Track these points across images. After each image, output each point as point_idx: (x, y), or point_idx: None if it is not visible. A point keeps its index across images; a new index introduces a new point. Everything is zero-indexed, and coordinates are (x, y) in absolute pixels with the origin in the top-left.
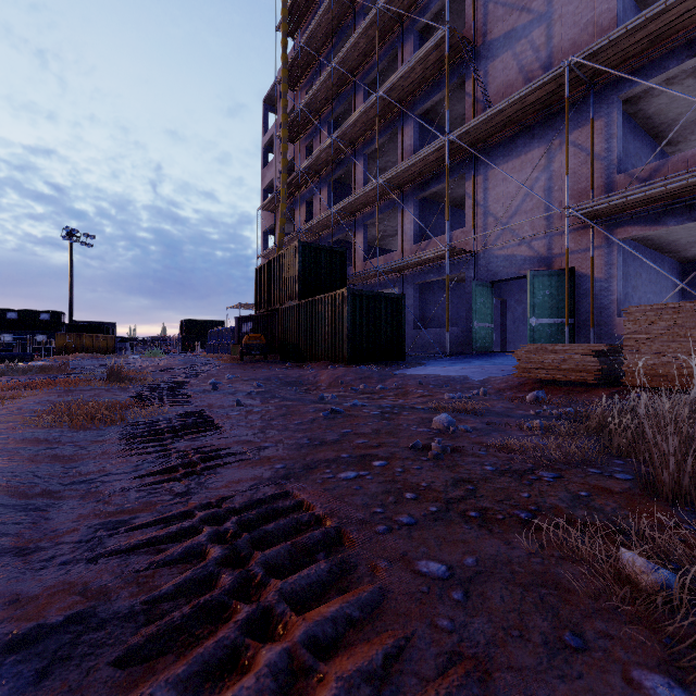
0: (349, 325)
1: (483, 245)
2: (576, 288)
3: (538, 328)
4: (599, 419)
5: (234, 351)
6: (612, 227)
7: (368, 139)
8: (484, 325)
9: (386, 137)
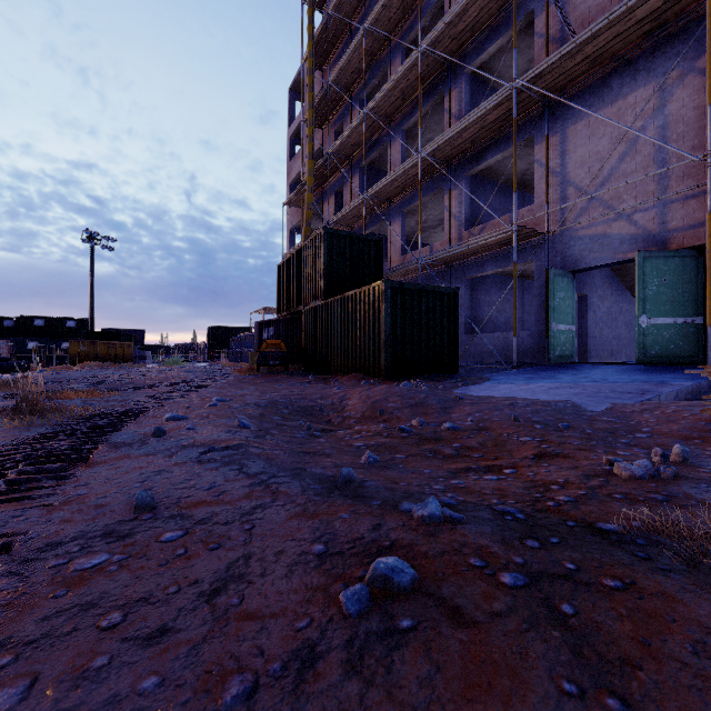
0: (388, 328)
1: (560, 224)
2: None
3: (651, 331)
4: None
5: (252, 360)
6: None
7: (406, 112)
8: (564, 328)
9: (429, 106)
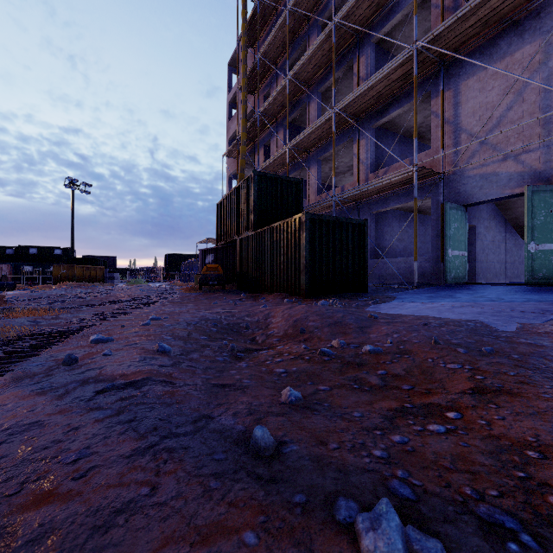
0: (307, 254)
1: (454, 165)
2: None
3: (539, 256)
4: None
5: (196, 281)
6: None
7: (322, 77)
8: (458, 253)
9: (340, 72)
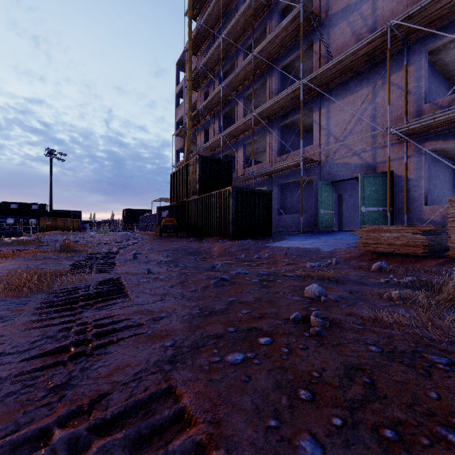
0: (233, 212)
1: (326, 156)
2: (394, 185)
3: (367, 214)
4: (452, 290)
5: (156, 230)
6: (421, 142)
7: (246, 86)
8: (327, 212)
9: (258, 84)
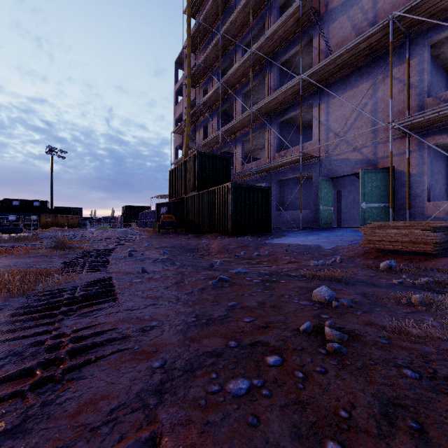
0: (232, 208)
1: (326, 152)
2: (395, 181)
3: (367, 210)
4: None
5: (155, 226)
6: (423, 137)
7: (244, 83)
8: (327, 208)
9: (257, 81)
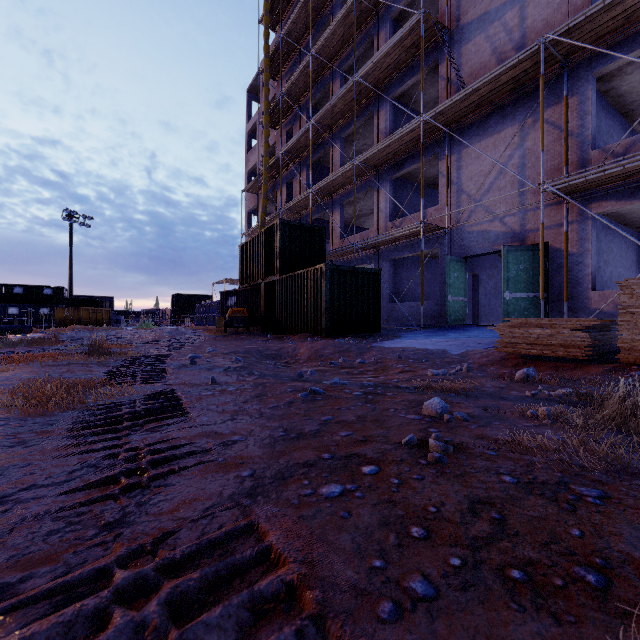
0: (327, 299)
1: (456, 221)
2: (550, 263)
3: (512, 302)
4: (617, 406)
5: (219, 324)
6: (587, 203)
7: (345, 123)
8: (458, 299)
9: (362, 121)
